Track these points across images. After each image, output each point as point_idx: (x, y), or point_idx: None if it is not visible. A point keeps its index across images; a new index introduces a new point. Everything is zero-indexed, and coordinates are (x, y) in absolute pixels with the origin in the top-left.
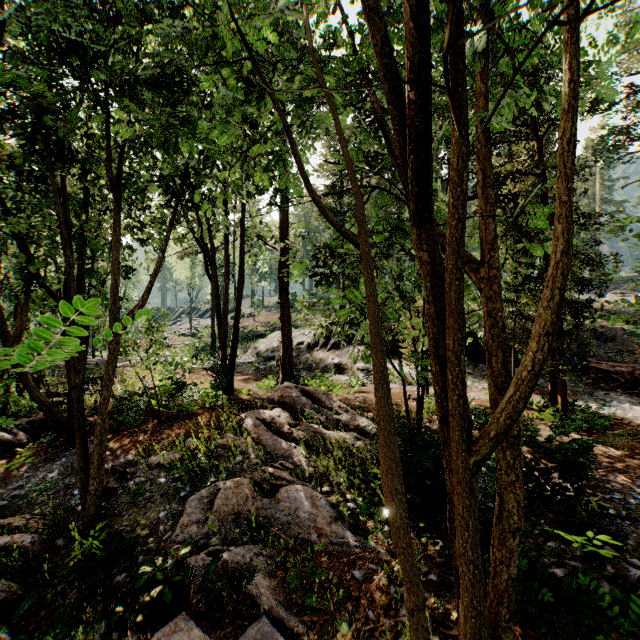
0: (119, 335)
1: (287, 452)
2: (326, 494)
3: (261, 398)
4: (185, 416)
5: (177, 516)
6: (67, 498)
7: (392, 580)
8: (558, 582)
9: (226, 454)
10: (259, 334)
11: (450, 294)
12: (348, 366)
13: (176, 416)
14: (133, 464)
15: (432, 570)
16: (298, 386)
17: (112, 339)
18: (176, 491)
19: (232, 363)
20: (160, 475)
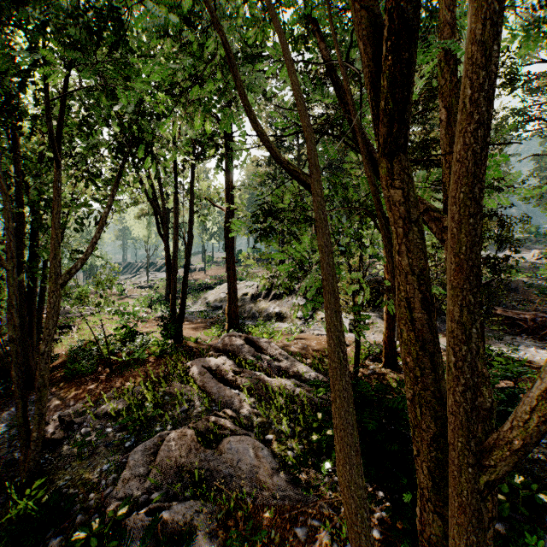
0: (60, 289)
1: (231, 399)
2: (268, 442)
3: (208, 345)
4: (135, 364)
5: (119, 470)
6: (11, 450)
7: (335, 538)
8: (501, 537)
9: (172, 402)
10: (209, 286)
11: (451, 238)
12: (287, 315)
13: (127, 364)
14: (81, 413)
15: (375, 526)
16: (242, 335)
17: (53, 293)
18: (121, 441)
19: (181, 313)
20: (107, 424)
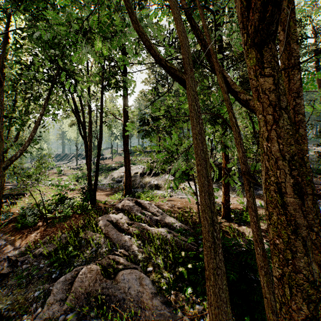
0: (4, 171)
1: (125, 242)
2: (149, 272)
3: (112, 205)
4: (63, 219)
5: (46, 296)
6: None
7: None
8: None
9: (86, 245)
10: (114, 168)
11: None
12: (162, 185)
13: (58, 219)
14: (24, 254)
15: None
16: (133, 199)
17: None
18: (49, 274)
19: (95, 185)
20: (41, 261)
